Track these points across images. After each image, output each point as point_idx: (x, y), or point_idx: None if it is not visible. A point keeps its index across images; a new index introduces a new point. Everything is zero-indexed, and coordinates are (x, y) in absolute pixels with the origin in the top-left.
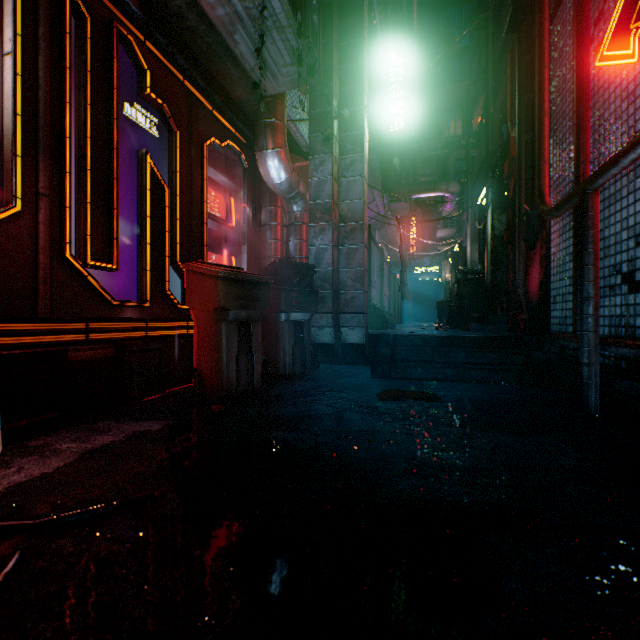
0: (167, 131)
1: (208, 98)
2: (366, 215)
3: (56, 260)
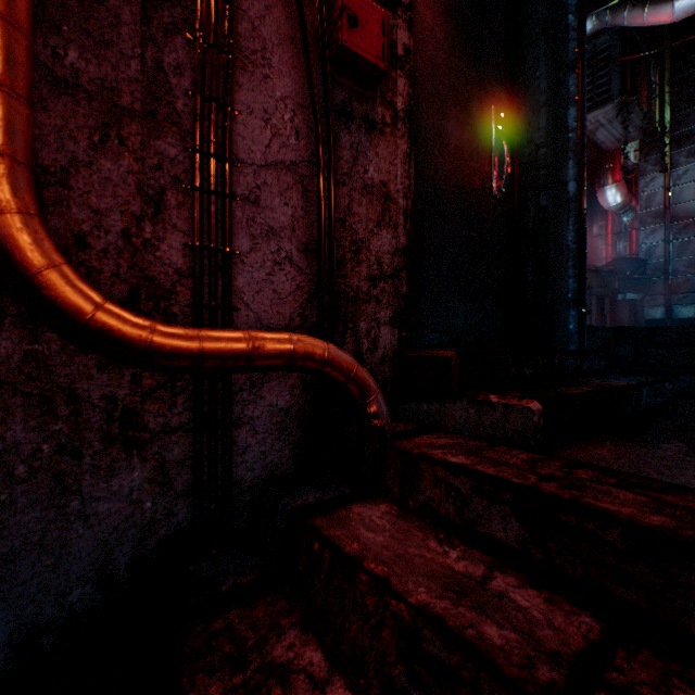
0: None
1: None
2: None
3: None
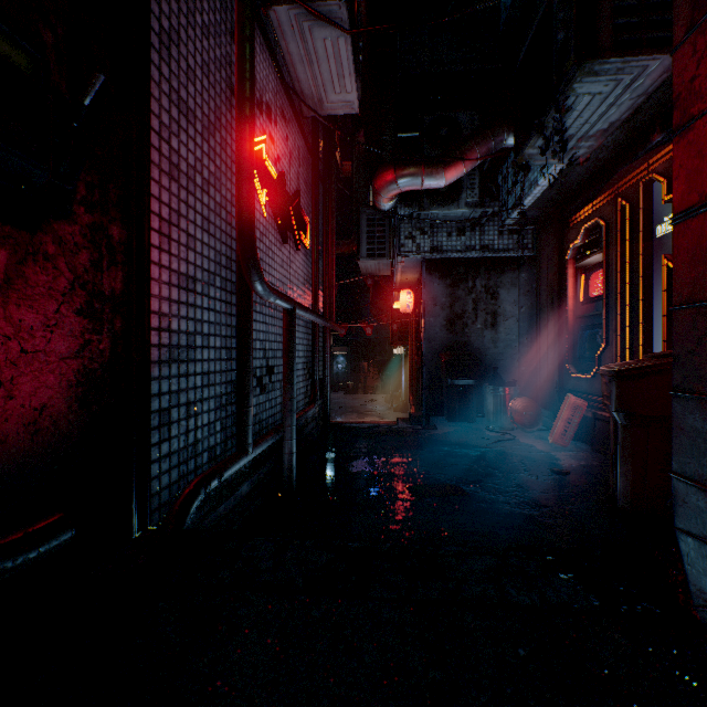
0: None
1: None
2: None
3: None
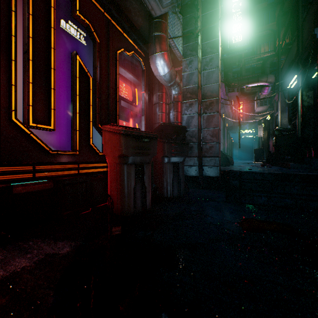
0: (92, 42)
1: (120, 25)
2: (219, 93)
3: (6, 122)
